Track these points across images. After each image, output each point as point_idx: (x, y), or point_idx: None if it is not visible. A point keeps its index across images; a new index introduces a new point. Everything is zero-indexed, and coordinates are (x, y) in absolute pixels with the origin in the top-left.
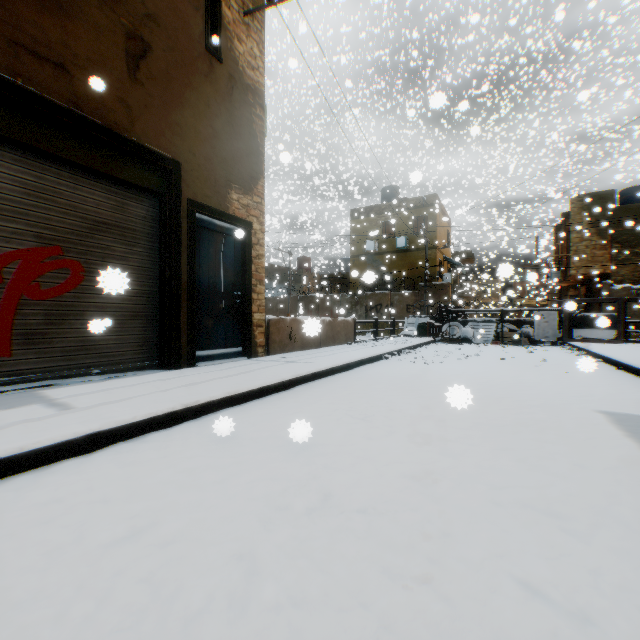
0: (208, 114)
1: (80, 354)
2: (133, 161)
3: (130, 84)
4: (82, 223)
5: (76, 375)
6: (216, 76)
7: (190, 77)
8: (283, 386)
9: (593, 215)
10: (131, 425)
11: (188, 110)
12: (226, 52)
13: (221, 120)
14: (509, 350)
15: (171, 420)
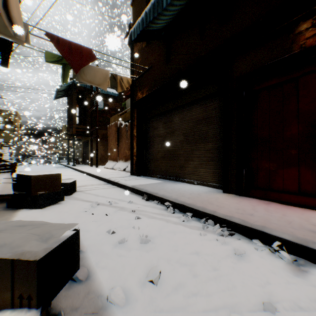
0: None
1: None
2: None
3: None
4: None
5: None
6: None
7: None
8: None
9: None
10: None
11: None
12: None
13: None
14: (45, 164)
15: None
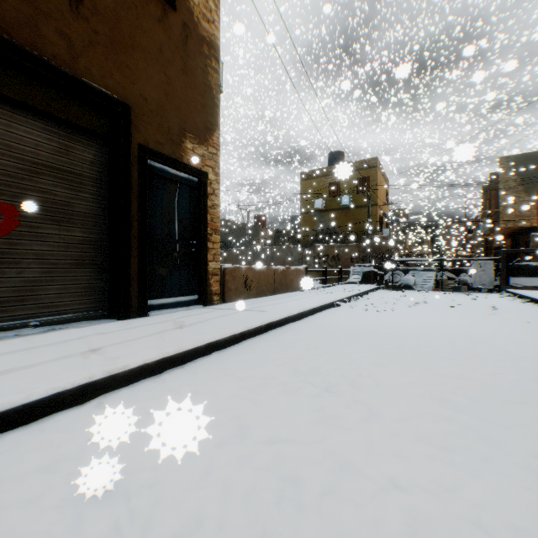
0: (161, 60)
1: (15, 305)
2: (77, 101)
3: (72, 17)
4: (18, 164)
5: (10, 328)
6: (169, 23)
7: (141, 20)
8: (234, 340)
9: (521, 174)
10: (24, 407)
11: (139, 53)
12: (180, 1)
13: (175, 68)
14: (452, 297)
15: (88, 393)
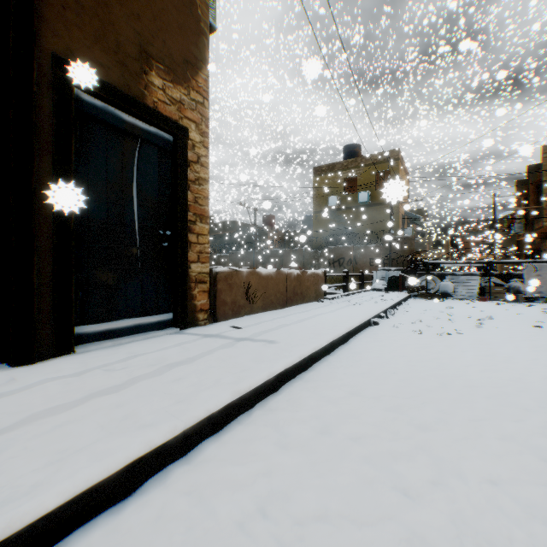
0: None
1: None
2: None
3: None
4: None
5: None
6: None
7: None
8: (209, 426)
9: None
10: None
11: None
12: None
13: None
14: (514, 309)
15: None
